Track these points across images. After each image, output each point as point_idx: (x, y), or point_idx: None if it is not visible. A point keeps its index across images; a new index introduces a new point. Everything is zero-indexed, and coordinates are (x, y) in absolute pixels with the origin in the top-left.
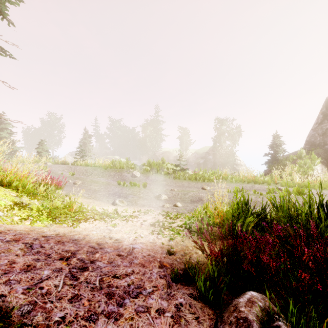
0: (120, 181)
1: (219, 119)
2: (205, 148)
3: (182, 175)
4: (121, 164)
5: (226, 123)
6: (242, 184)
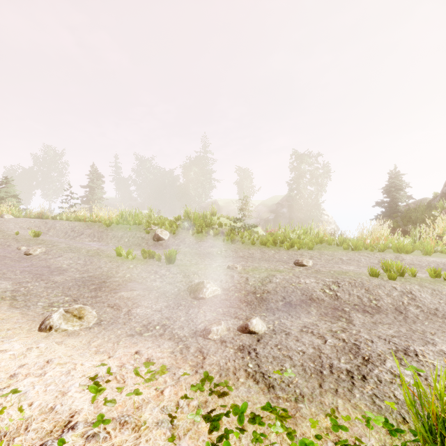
0: (121, 248)
1: (297, 154)
2: (275, 198)
3: (247, 236)
4: (139, 217)
5: (308, 159)
6: (372, 254)
